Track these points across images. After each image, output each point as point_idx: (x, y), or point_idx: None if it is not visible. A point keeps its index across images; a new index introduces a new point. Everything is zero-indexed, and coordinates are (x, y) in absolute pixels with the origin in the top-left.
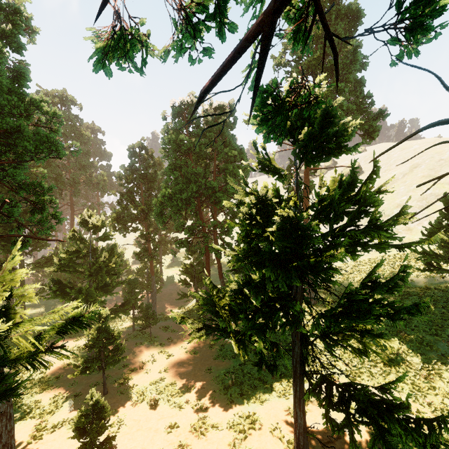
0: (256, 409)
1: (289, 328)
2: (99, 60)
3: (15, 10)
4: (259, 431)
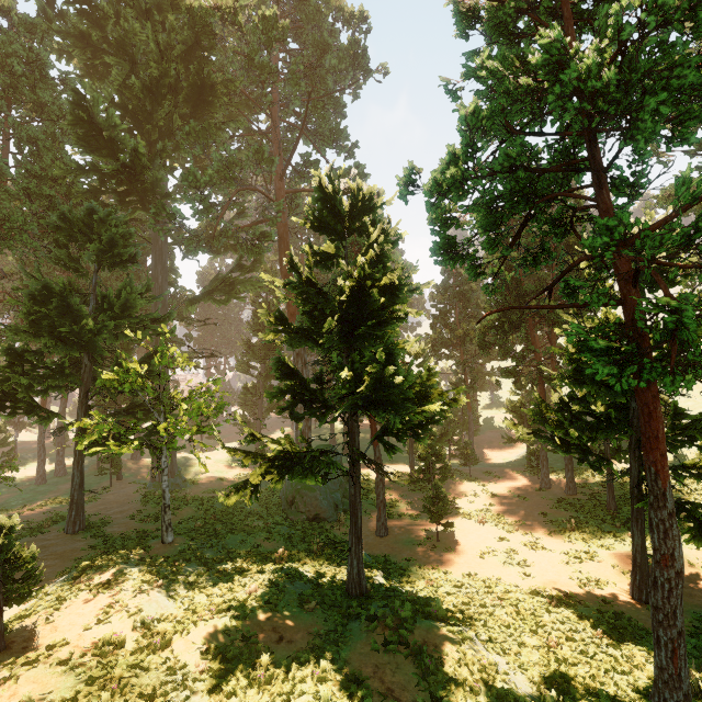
0: (598, 550)
1: (608, 433)
2: (488, 292)
3: (378, 193)
4: (598, 563)
